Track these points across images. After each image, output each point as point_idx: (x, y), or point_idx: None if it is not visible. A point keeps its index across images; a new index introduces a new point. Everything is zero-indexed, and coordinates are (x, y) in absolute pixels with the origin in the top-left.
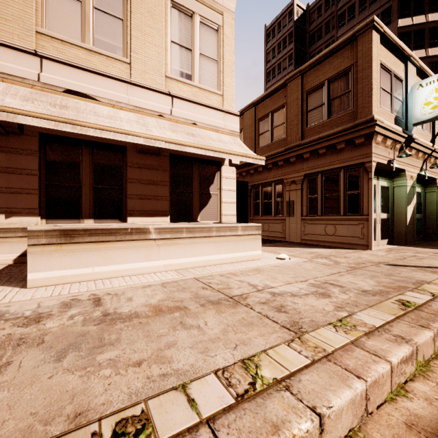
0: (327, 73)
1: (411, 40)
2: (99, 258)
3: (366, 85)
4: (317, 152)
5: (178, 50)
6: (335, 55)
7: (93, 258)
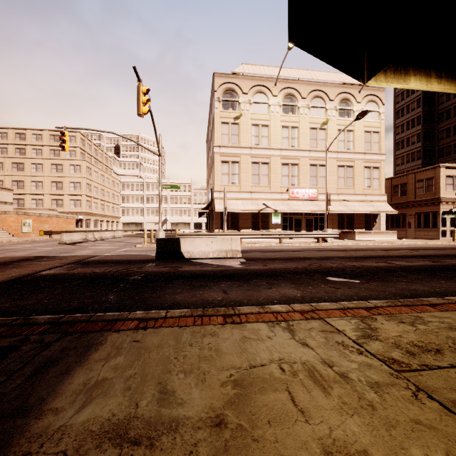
0: (425, 176)
1: None
2: (364, 236)
3: (438, 185)
4: (420, 205)
5: (366, 180)
6: (428, 170)
7: (363, 236)
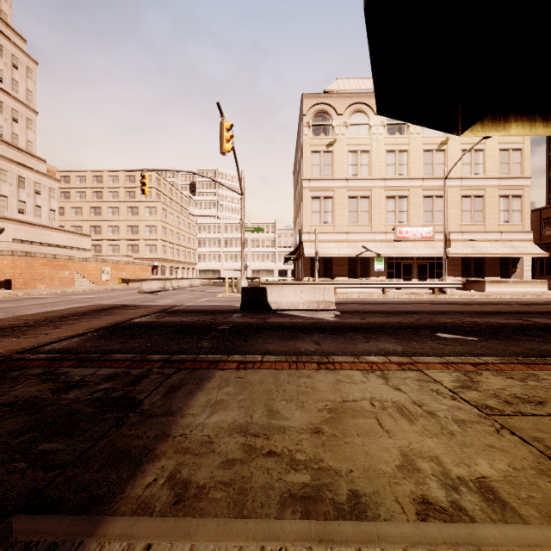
0: None
1: None
2: (498, 287)
3: None
4: None
5: (503, 213)
6: None
7: (497, 287)
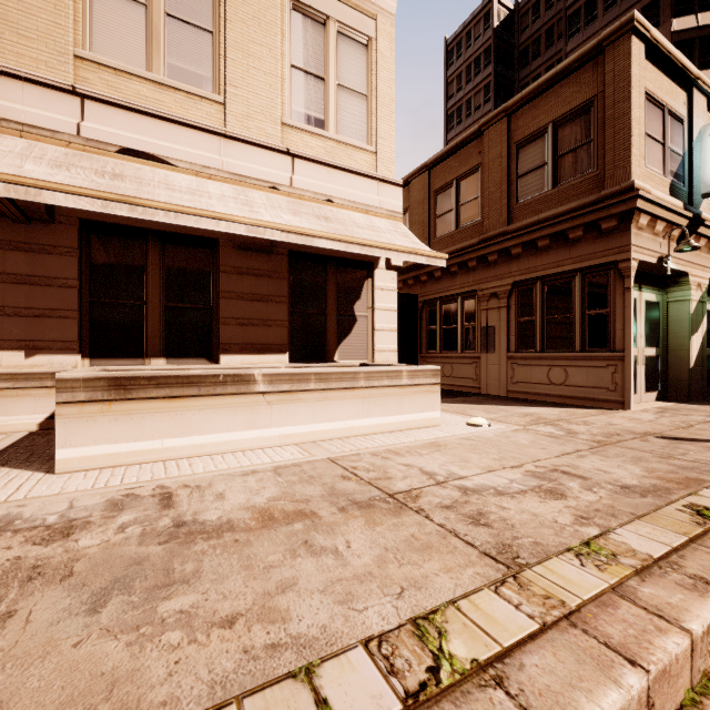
0: (552, 112)
1: (695, 52)
2: (172, 424)
3: (620, 129)
4: (534, 244)
5: (303, 79)
6: (565, 80)
7: (162, 424)
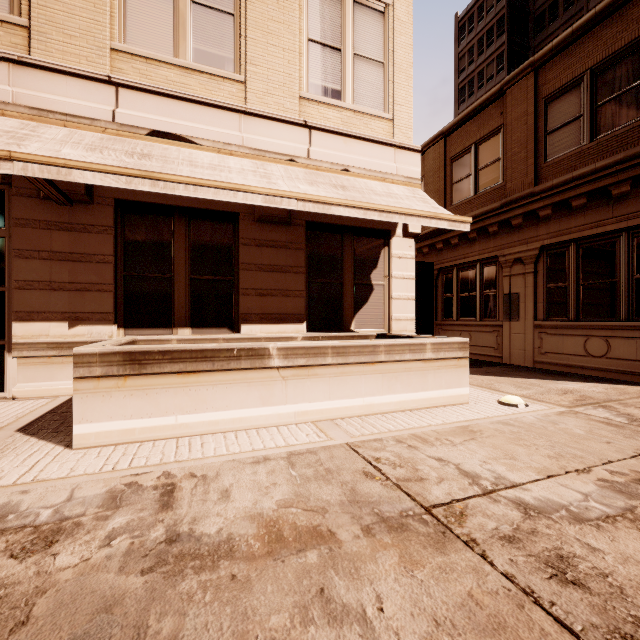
0: (589, 58)
1: None
2: (186, 400)
3: None
4: (567, 204)
5: (320, 52)
6: (606, 20)
7: (176, 400)
